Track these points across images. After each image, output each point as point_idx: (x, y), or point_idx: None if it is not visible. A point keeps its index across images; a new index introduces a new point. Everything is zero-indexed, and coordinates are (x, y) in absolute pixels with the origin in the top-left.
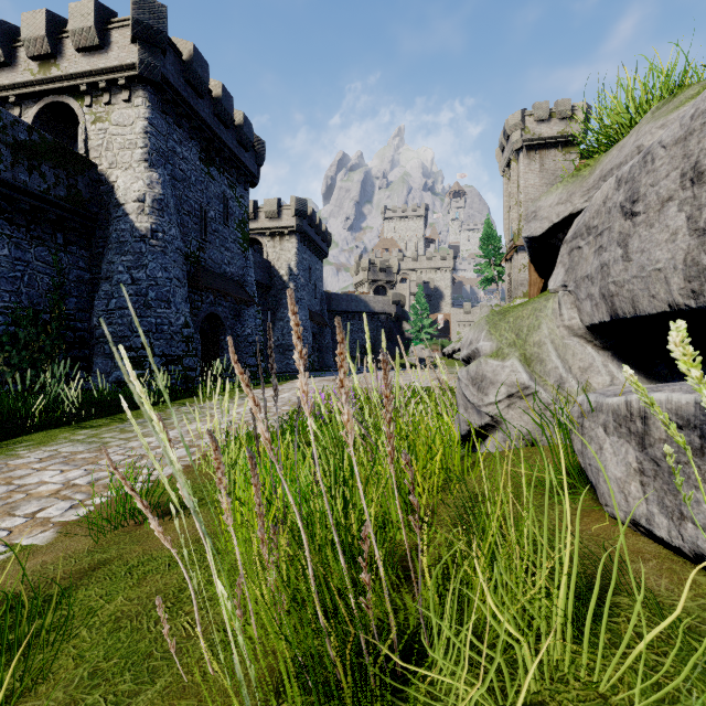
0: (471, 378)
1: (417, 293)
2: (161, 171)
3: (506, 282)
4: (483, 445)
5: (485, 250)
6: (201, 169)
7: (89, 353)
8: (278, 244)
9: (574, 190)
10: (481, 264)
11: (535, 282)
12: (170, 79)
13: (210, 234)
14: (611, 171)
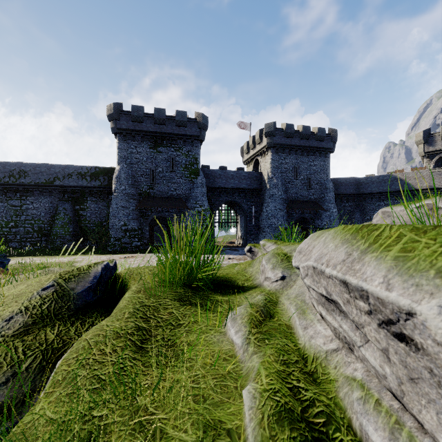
0: None
1: None
2: (122, 165)
3: None
4: None
5: None
6: (151, 152)
7: None
8: (264, 159)
9: None
10: None
11: None
12: (123, 127)
13: (158, 179)
14: None
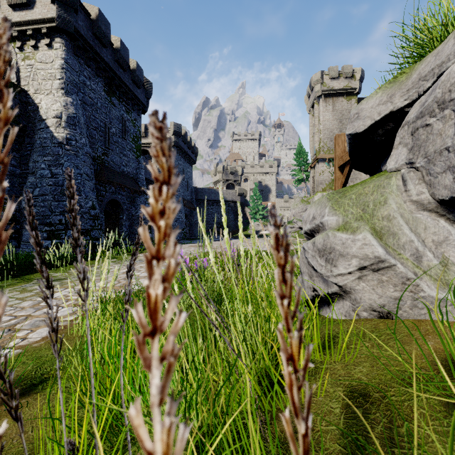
0: (318, 250)
1: (254, 189)
2: (74, 97)
3: (311, 182)
4: (327, 309)
5: (298, 161)
6: (105, 98)
7: (20, 227)
8: None
9: (393, 92)
10: (295, 170)
11: (339, 178)
12: (81, 32)
13: (112, 144)
14: (432, 71)
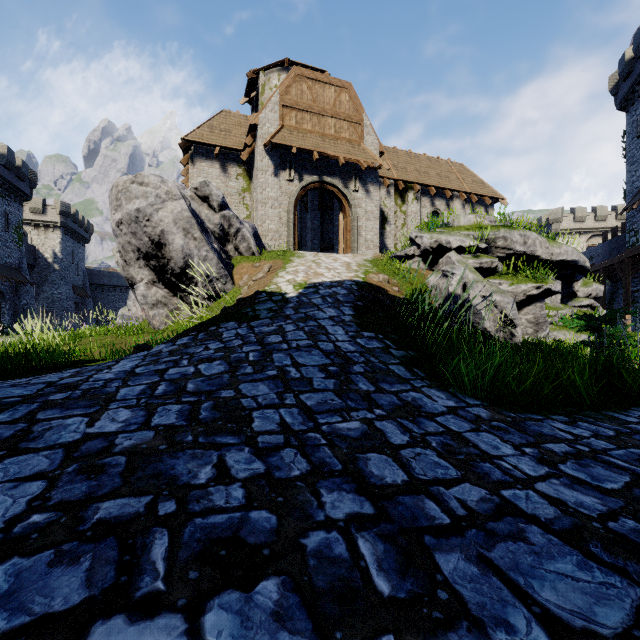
0: None
1: None
2: None
3: None
4: None
5: None
6: None
7: None
8: (43, 233)
9: None
10: None
11: None
12: None
13: None
14: None
